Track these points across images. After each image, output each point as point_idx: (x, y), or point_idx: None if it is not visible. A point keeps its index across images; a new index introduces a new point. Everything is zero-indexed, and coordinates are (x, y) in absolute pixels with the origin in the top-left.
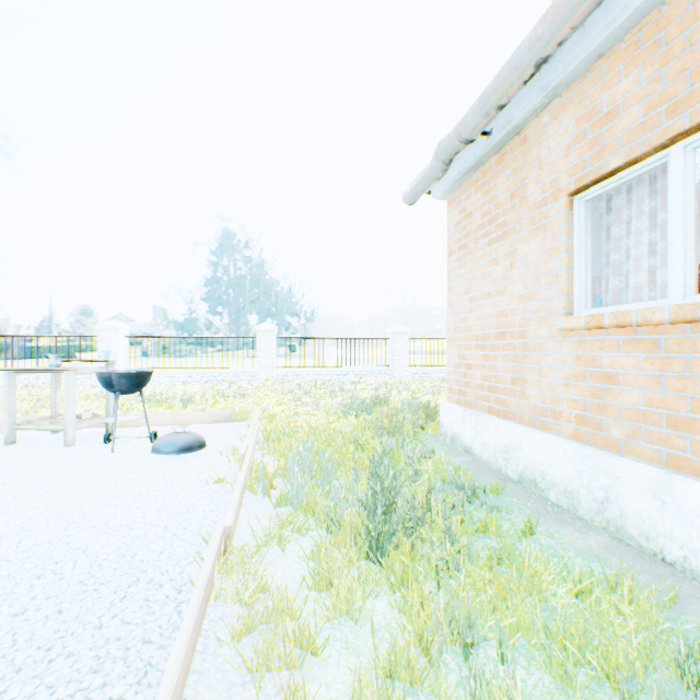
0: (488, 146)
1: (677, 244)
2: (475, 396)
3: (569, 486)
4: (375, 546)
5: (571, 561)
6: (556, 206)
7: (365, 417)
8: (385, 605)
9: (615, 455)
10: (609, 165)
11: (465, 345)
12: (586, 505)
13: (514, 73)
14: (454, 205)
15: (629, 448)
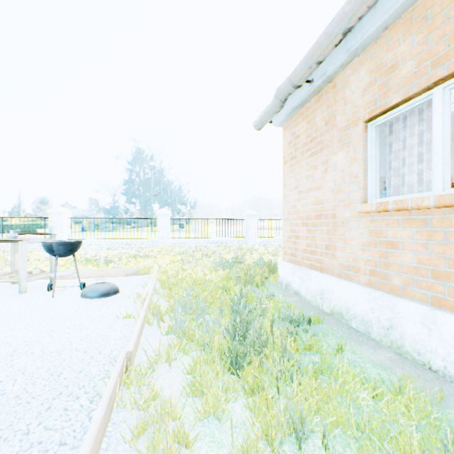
0: (310, 90)
1: (439, 154)
2: (301, 257)
3: (365, 317)
4: (234, 363)
5: (369, 371)
6: (356, 129)
7: (229, 271)
8: (241, 407)
9: (396, 297)
10: (392, 101)
11: (295, 223)
12: (377, 331)
13: (329, 39)
14: (287, 130)
15: (406, 292)
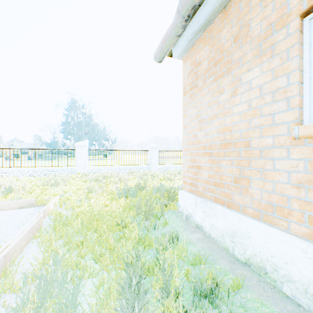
0: (217, 2)
1: None
2: (203, 188)
3: (311, 289)
4: None
5: None
6: (284, 30)
7: (131, 199)
8: None
9: None
10: None
11: (196, 152)
12: None
13: None
14: (188, 60)
15: None
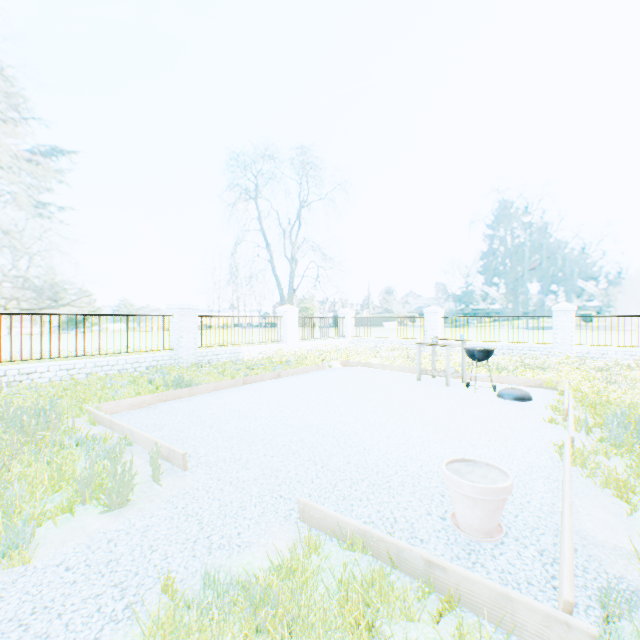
0: None
1: None
2: None
3: None
4: None
5: None
6: None
7: None
8: None
9: None
10: None
11: None
12: None
13: None
14: None
15: None
